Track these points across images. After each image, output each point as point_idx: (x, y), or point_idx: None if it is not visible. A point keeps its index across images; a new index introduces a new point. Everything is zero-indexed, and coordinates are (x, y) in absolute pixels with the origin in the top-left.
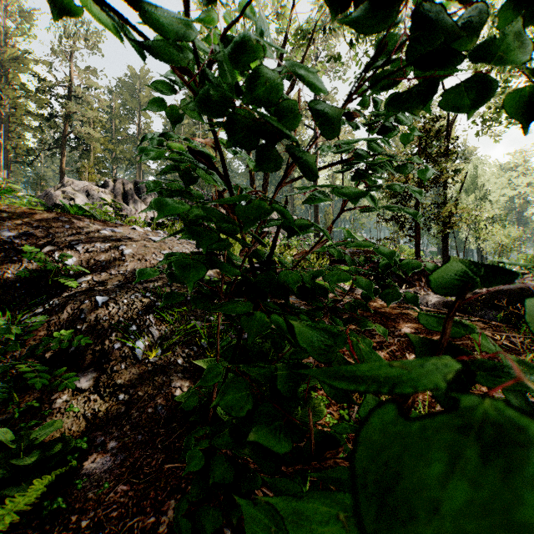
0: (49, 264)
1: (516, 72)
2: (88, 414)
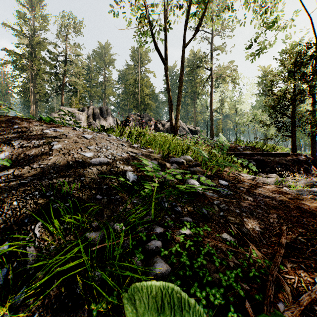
0: None
1: None
2: None
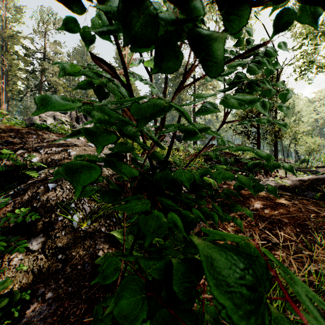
0: (18, 162)
1: (323, 39)
2: (35, 269)
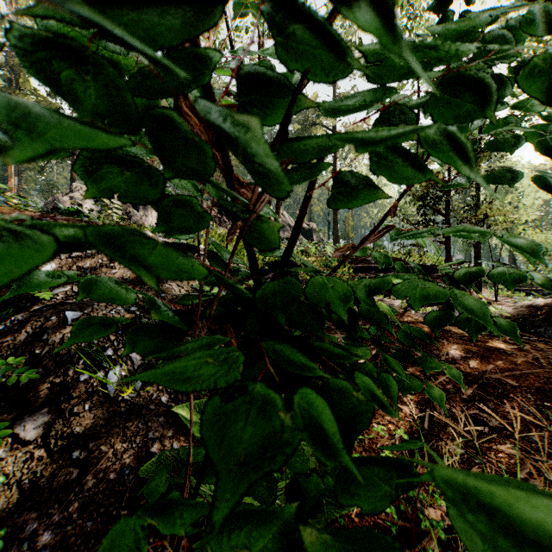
0: None
1: None
2: (25, 480)
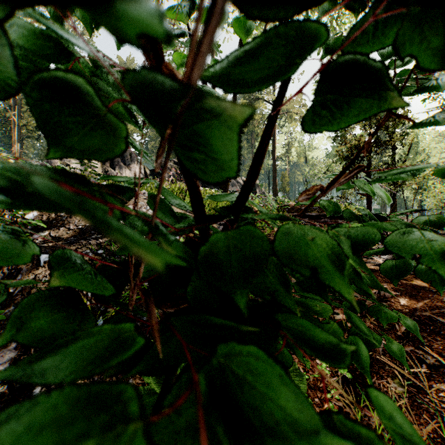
0: None
1: None
2: None
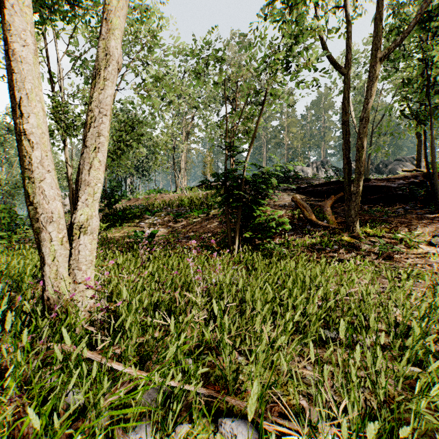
0: None
1: None
2: None
